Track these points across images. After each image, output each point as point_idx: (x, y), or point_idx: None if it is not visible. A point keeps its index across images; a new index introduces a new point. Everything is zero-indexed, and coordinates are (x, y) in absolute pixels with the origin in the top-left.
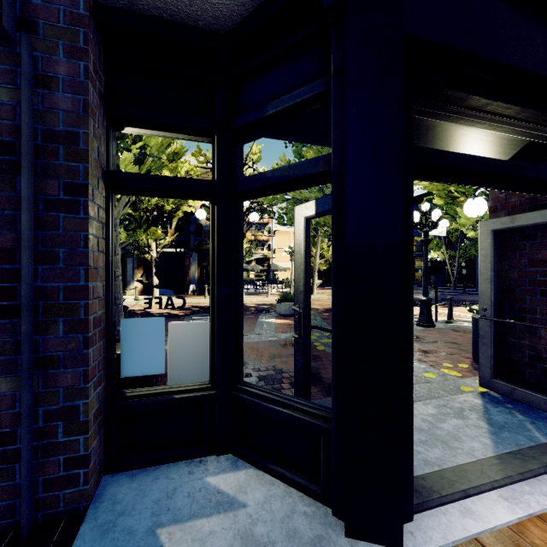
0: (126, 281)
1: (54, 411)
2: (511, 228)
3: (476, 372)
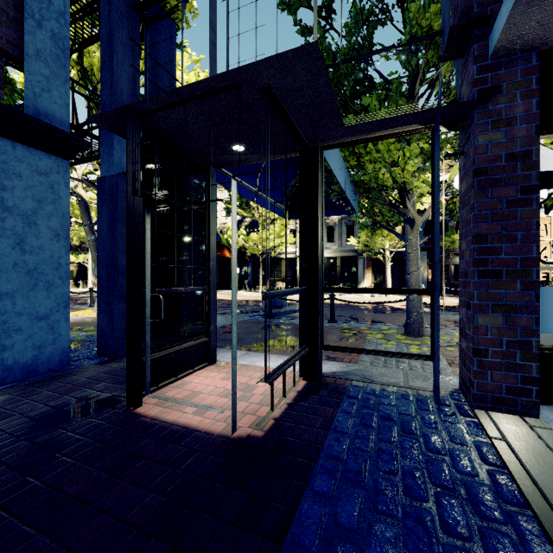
0: (357, 280)
1: (513, 342)
2: None
3: None
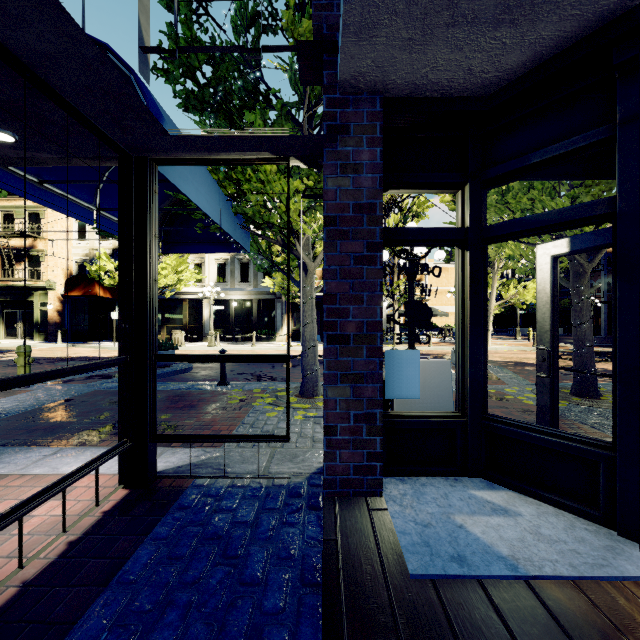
0: (275, 327)
1: (360, 415)
2: None
3: None
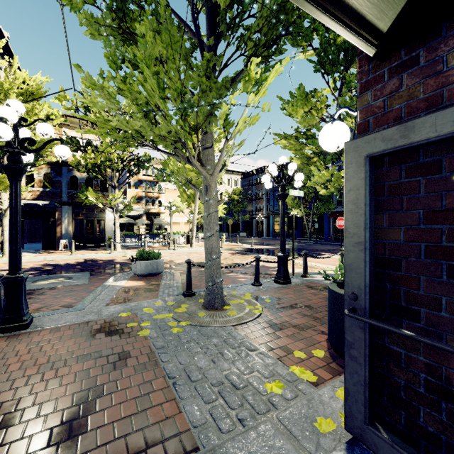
0: None
1: None
2: (403, 148)
3: (334, 364)
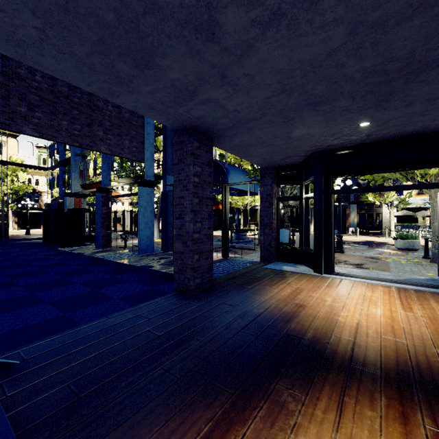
0: None
1: (267, 244)
2: None
3: None
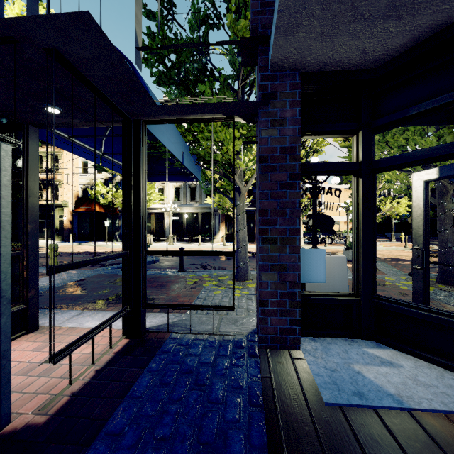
0: (214, 232)
1: (284, 293)
2: None
3: None
